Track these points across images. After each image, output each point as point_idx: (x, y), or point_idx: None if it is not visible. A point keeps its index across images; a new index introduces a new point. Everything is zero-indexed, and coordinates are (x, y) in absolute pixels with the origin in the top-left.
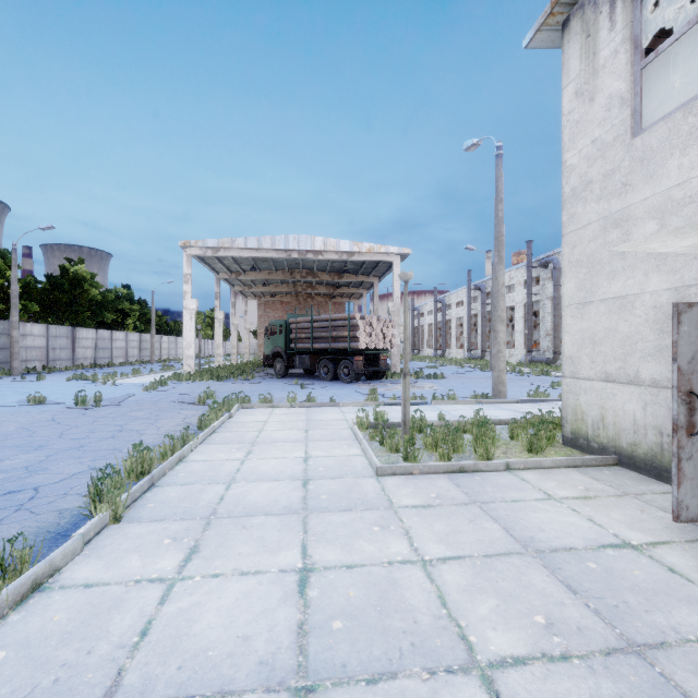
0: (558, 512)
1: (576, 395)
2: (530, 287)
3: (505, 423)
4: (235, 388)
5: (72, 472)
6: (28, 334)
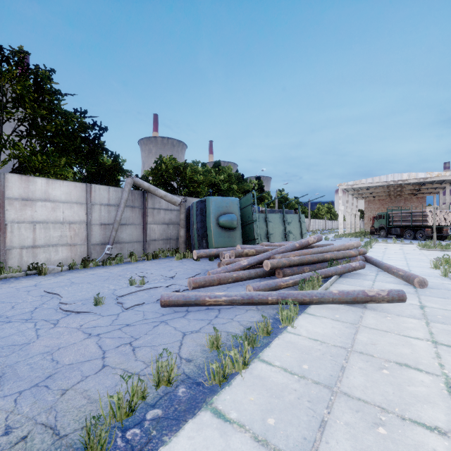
0: None
1: None
2: None
3: None
4: (366, 240)
5: None
6: None
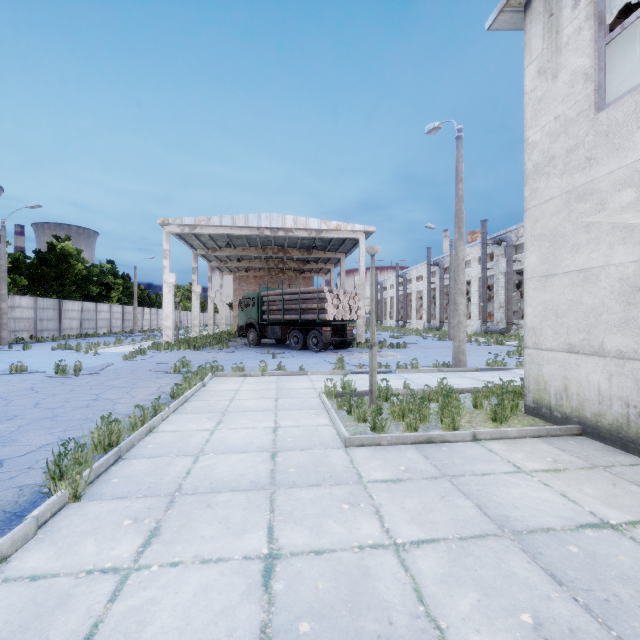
0: (530, 486)
1: (538, 365)
2: (485, 263)
3: (467, 392)
4: (210, 357)
5: (40, 444)
6: (17, 306)
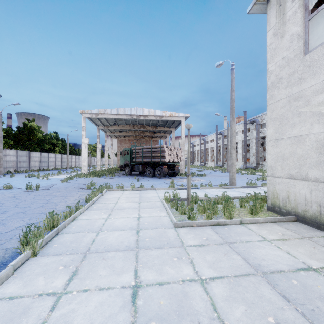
0: (271, 248)
1: (274, 185)
2: (245, 133)
3: (237, 198)
4: (105, 181)
5: (17, 226)
6: (7, 155)
